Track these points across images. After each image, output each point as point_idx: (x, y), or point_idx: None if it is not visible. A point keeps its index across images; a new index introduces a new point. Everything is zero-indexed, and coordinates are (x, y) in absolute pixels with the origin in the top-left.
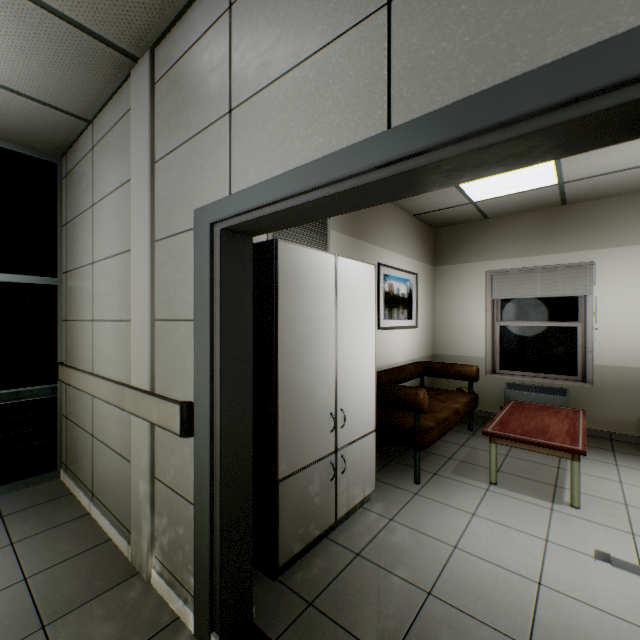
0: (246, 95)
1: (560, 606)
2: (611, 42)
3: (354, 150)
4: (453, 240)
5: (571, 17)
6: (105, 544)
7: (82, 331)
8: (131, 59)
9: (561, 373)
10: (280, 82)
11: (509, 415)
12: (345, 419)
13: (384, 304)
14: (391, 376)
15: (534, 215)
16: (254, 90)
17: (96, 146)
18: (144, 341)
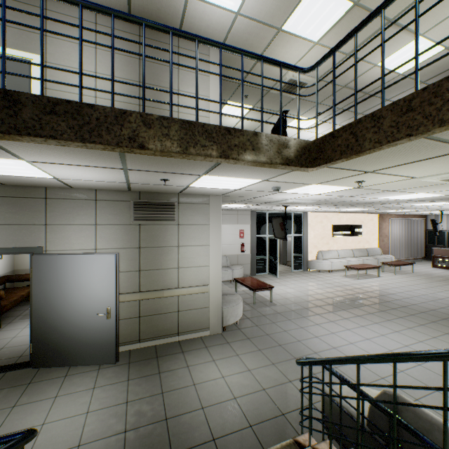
0: None
1: None
2: (25, 247)
3: None
4: None
5: (21, 241)
6: None
7: None
8: None
9: None
10: None
11: None
12: None
13: None
14: None
15: None
16: None
17: None
18: None
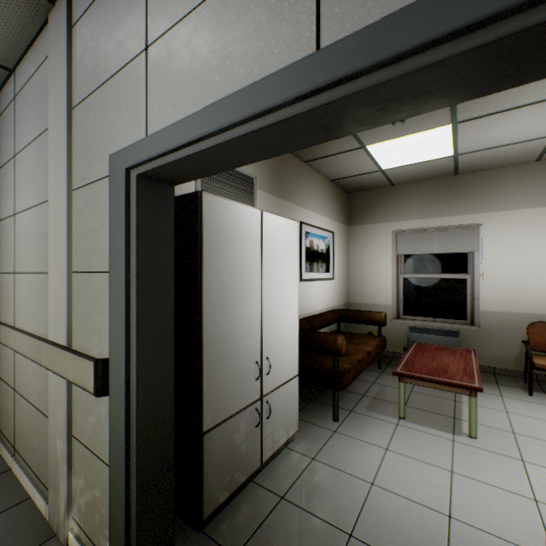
0: (163, 29)
1: (470, 539)
2: None
3: (278, 77)
4: (364, 203)
5: None
6: (23, 504)
7: (5, 284)
8: (47, 0)
9: (454, 318)
10: (198, 11)
11: (414, 356)
12: (270, 367)
13: (306, 258)
14: (312, 323)
15: (432, 183)
16: (171, 23)
17: (18, 95)
18: (61, 294)
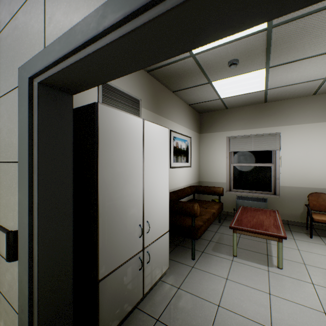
0: None
1: None
2: None
3: None
4: (209, 120)
5: None
6: None
7: None
8: None
9: (263, 190)
10: None
11: (241, 215)
12: (149, 227)
13: (173, 153)
14: (177, 195)
15: (250, 107)
16: None
17: None
18: None
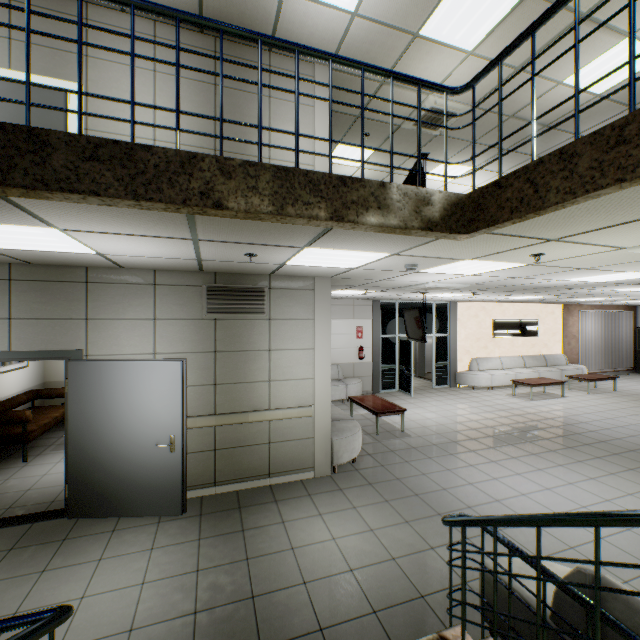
0: None
1: None
2: (58, 351)
3: None
4: None
5: (53, 342)
6: None
7: None
8: None
9: None
10: None
11: None
12: None
13: None
14: (5, 406)
15: None
16: None
17: None
18: None
